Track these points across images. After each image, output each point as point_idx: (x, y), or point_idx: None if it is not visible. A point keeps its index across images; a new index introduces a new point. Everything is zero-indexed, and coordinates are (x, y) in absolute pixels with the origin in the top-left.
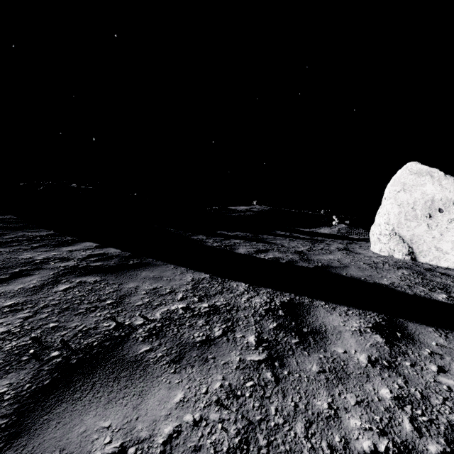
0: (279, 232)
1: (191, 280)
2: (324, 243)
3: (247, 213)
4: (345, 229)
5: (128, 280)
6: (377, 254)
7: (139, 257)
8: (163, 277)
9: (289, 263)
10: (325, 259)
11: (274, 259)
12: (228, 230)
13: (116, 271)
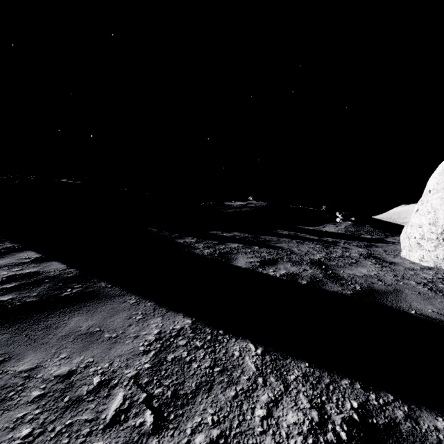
0: (282, 231)
1: (154, 338)
2: (340, 247)
3: (243, 209)
4: (352, 227)
5: (30, 345)
6: (417, 264)
7: (87, 279)
8: (104, 332)
9: (313, 286)
10: (358, 275)
11: (289, 278)
12: (223, 230)
13: (25, 316)
